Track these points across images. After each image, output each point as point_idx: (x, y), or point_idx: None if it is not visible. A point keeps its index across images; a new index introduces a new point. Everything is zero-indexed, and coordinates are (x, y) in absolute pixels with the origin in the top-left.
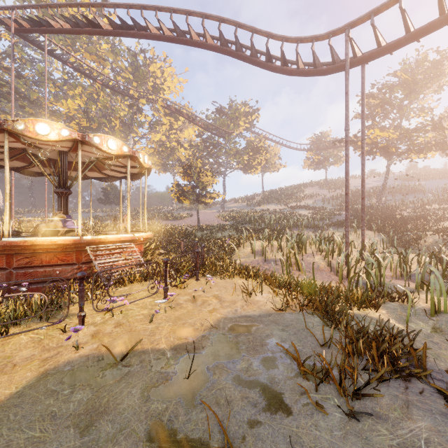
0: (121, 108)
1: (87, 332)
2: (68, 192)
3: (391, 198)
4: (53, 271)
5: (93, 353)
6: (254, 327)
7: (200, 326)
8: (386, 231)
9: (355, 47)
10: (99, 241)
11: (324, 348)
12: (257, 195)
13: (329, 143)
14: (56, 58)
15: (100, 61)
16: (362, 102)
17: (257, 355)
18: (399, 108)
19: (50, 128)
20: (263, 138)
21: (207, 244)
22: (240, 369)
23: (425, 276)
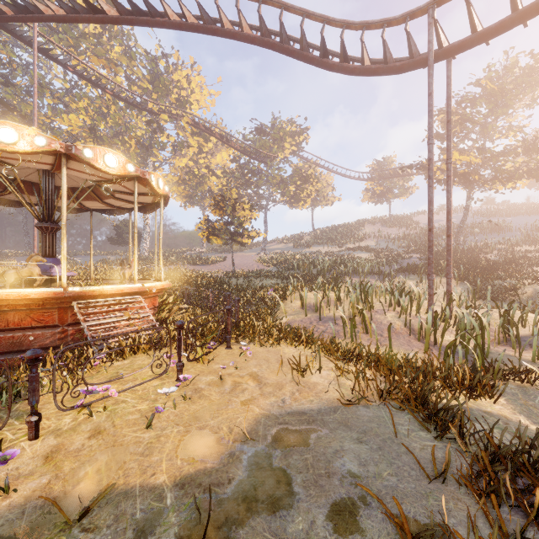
0: (138, 126)
1: (40, 450)
2: (56, 227)
3: (471, 238)
4: (25, 336)
5: (36, 497)
6: (313, 435)
7: (227, 433)
8: (470, 279)
9: (441, 33)
10: (92, 293)
11: (434, 481)
12: (306, 234)
13: (393, 171)
14: (52, 60)
15: (111, 67)
16: (447, 109)
17: (322, 499)
18: (482, 126)
19: (17, 134)
20: (313, 165)
21: (244, 296)
22: (294, 536)
23: (537, 341)
